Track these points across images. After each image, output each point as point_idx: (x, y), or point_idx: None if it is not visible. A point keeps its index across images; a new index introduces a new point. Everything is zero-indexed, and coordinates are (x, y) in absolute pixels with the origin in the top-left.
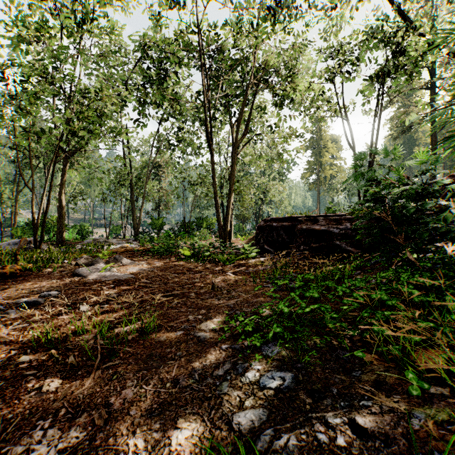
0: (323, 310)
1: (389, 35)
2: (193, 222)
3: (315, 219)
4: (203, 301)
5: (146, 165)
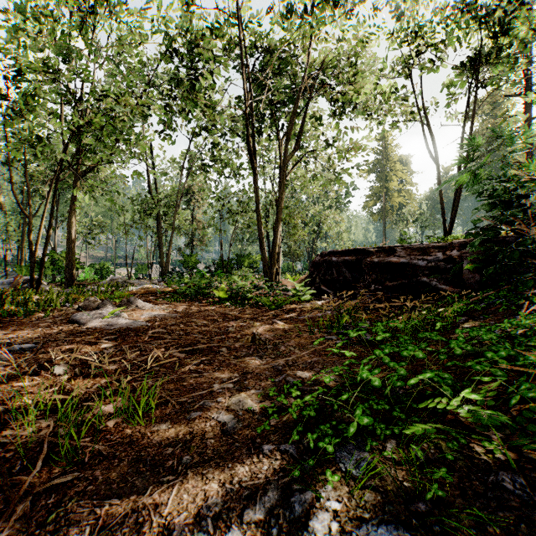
0: (438, 381)
1: (486, 9)
2: (232, 260)
3: (390, 249)
4: (238, 360)
5: (177, 191)
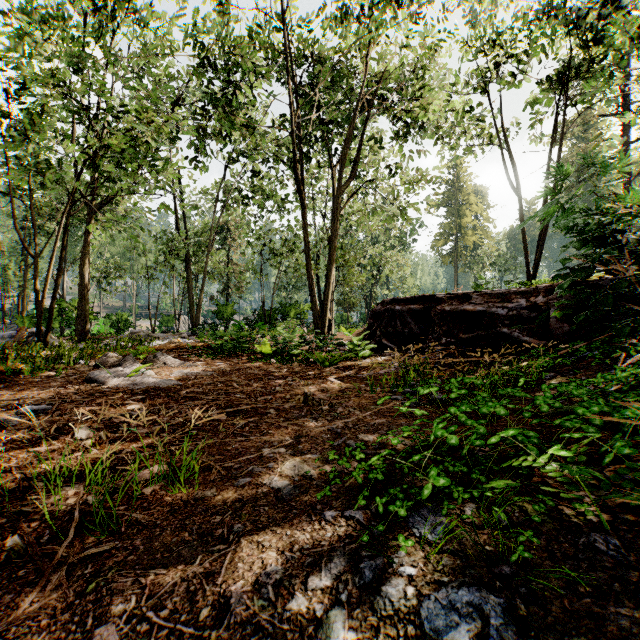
0: (522, 440)
1: (576, 14)
2: (275, 310)
3: (465, 295)
4: (289, 423)
5: (209, 227)
